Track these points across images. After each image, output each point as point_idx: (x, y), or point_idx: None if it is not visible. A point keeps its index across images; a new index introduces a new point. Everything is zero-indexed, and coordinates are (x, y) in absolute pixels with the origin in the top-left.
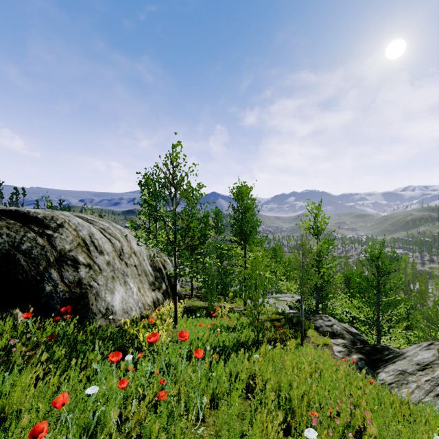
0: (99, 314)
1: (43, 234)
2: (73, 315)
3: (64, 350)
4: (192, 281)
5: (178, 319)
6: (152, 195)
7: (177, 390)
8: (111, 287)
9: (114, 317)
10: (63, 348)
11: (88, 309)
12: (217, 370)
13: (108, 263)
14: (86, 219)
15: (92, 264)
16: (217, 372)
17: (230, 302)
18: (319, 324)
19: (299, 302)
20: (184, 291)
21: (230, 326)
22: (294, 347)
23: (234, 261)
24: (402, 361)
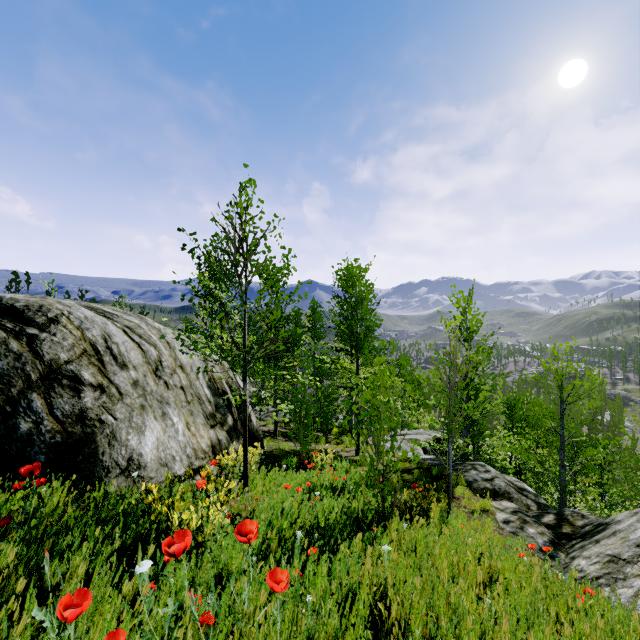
0: (116, 469)
1: (21, 334)
2: (68, 473)
3: (14, 554)
4: (276, 411)
5: (250, 475)
6: (216, 281)
7: (236, 636)
8: (138, 422)
9: (143, 473)
10: (22, 545)
11: (96, 461)
12: (316, 582)
13: (135, 382)
14: (102, 311)
15: (106, 385)
16: (316, 586)
17: (335, 443)
18: (473, 477)
19: (438, 441)
20: (264, 425)
21: (336, 485)
22: (438, 517)
23: (340, 381)
24: (612, 540)
